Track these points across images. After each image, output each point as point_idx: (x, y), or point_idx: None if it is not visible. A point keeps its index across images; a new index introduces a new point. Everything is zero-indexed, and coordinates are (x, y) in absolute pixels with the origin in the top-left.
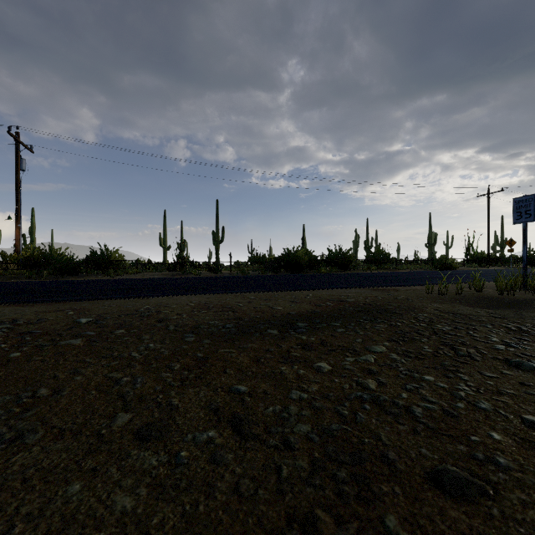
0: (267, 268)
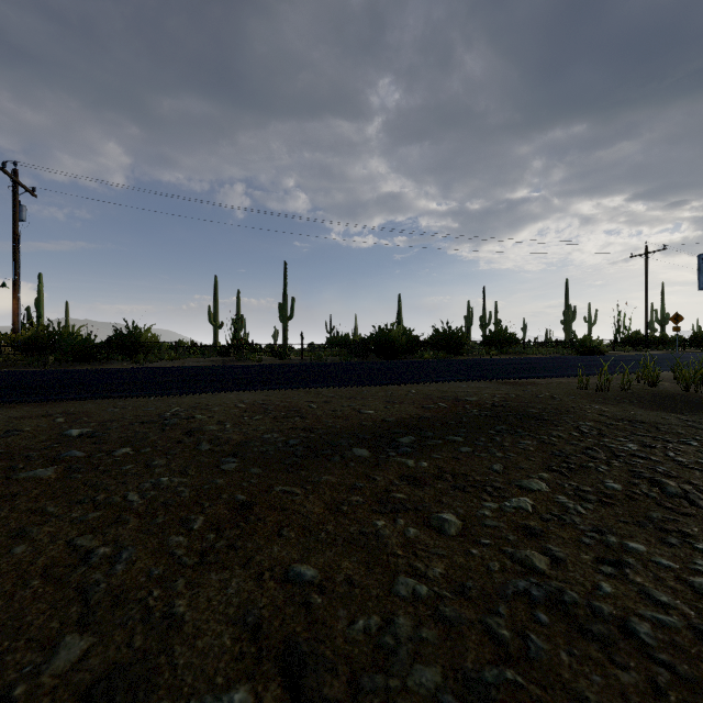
0: (352, 353)
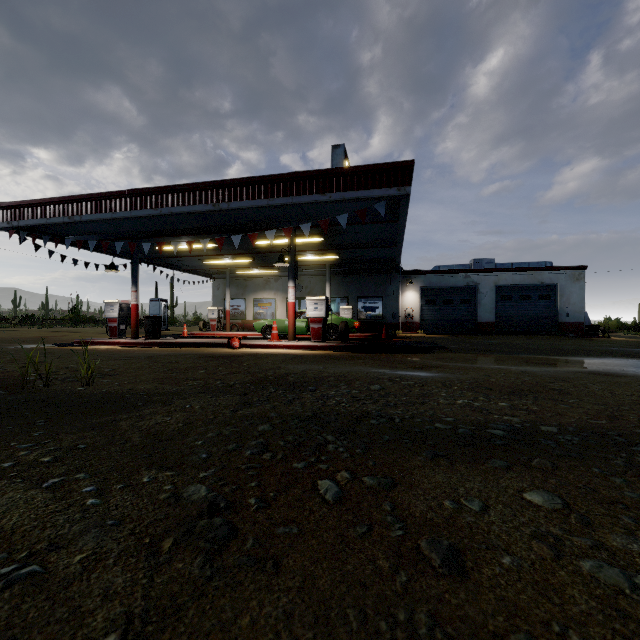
0: None
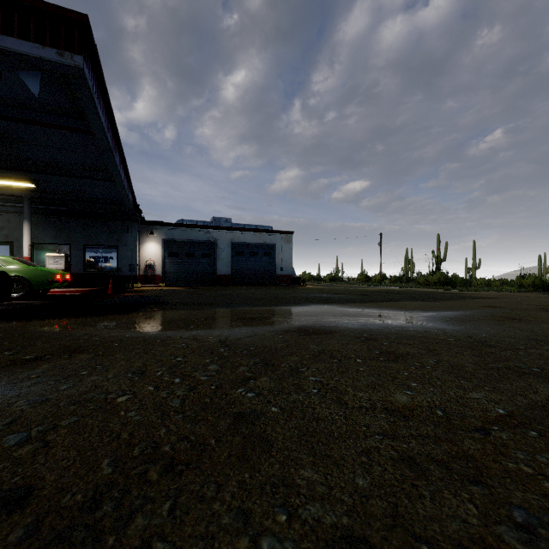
0: None
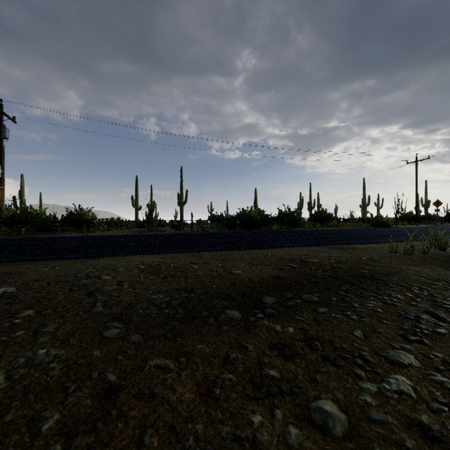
0: (225, 226)
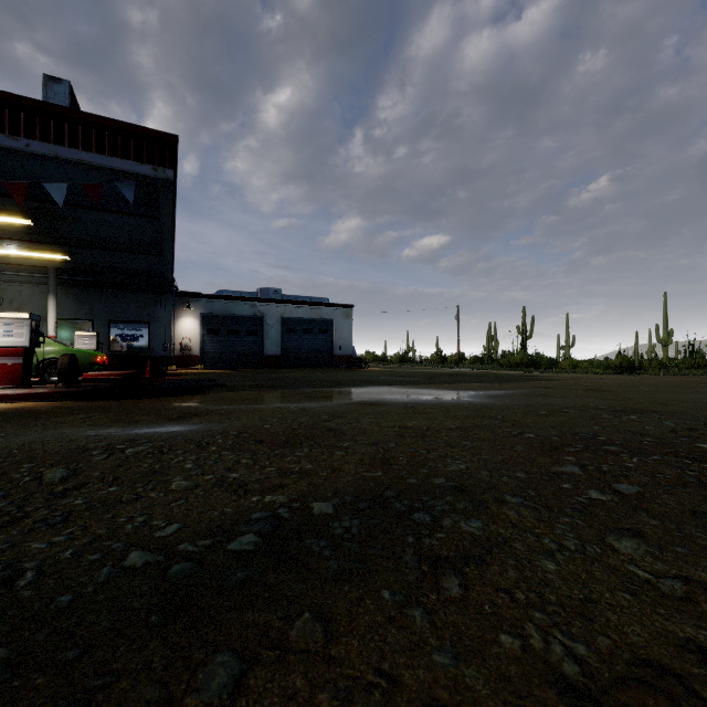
0: None
